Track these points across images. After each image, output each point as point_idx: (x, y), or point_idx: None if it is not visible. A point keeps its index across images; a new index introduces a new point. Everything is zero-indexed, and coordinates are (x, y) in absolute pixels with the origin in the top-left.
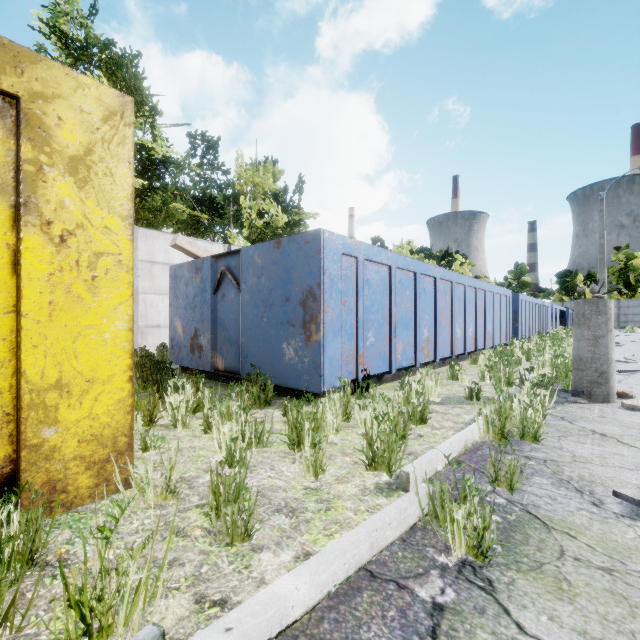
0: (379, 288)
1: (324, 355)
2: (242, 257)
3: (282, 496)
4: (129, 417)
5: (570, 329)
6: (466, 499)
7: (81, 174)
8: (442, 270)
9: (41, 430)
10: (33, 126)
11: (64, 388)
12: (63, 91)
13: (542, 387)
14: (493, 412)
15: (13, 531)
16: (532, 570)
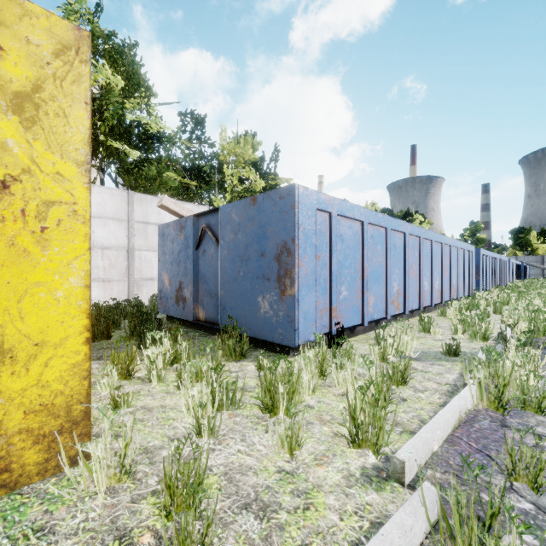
0: (352, 243)
1: (298, 309)
2: (220, 215)
3: (252, 482)
4: (86, 383)
5: (526, 282)
6: (494, 518)
7: (28, 113)
8: (411, 226)
9: None
10: None
11: (7, 353)
12: (5, 18)
13: (527, 344)
14: (487, 377)
15: None
16: None
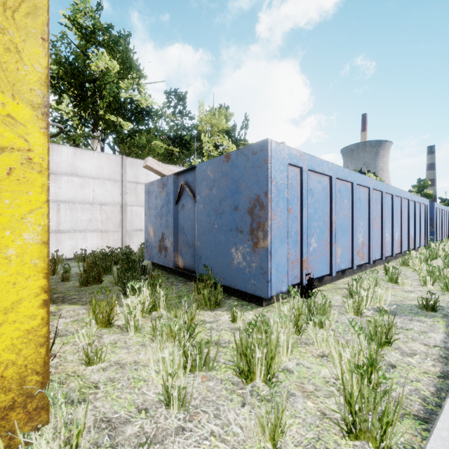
0: (321, 197)
1: (271, 261)
2: (197, 172)
3: None
4: (42, 350)
5: None
6: None
7: None
8: (374, 181)
9: None
10: None
11: None
12: None
13: None
14: None
15: None
16: None
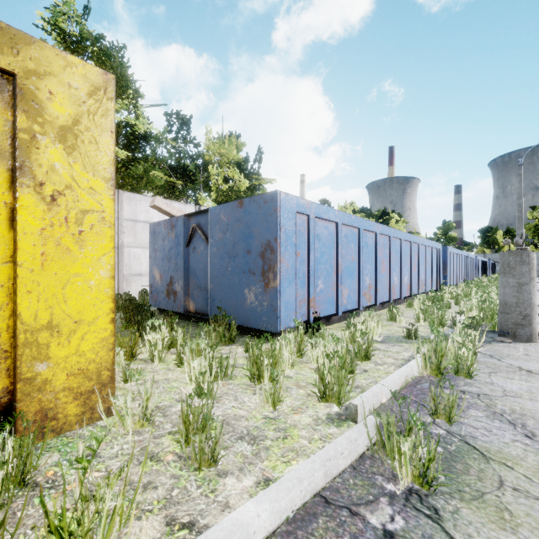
0: (328, 242)
1: (280, 299)
2: (210, 215)
3: (244, 425)
4: (111, 354)
5: (492, 277)
6: (411, 431)
7: (69, 142)
8: (382, 226)
9: (34, 365)
10: (27, 99)
11: (54, 328)
12: (54, 69)
13: (472, 328)
14: (430, 350)
15: (7, 455)
16: (474, 499)
